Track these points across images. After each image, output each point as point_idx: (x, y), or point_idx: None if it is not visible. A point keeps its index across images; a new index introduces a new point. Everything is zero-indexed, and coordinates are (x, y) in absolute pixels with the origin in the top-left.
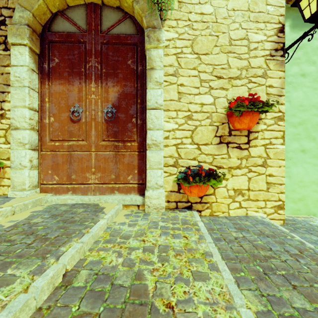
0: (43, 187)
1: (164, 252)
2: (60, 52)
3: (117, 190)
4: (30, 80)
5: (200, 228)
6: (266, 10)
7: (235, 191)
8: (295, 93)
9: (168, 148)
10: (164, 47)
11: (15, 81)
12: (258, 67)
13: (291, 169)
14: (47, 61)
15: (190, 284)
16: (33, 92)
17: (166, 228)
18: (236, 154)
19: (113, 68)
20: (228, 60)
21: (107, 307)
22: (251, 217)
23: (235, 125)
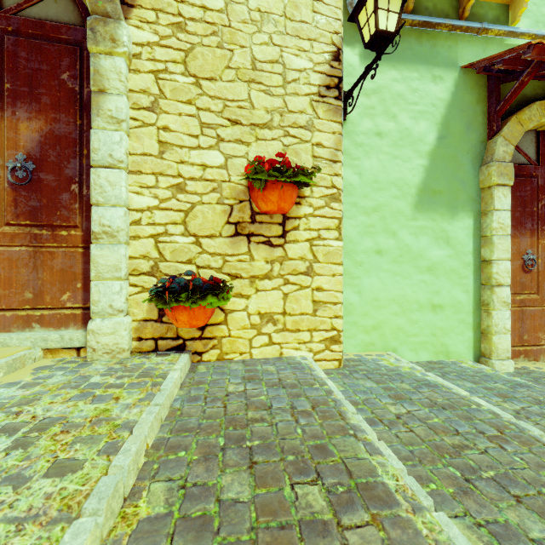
0: None
1: (39, 430)
2: None
3: (37, 322)
4: None
5: (165, 381)
6: (312, 21)
7: (262, 316)
8: (368, 162)
9: (139, 242)
10: (126, 55)
11: None
12: (299, 111)
13: (362, 281)
14: None
15: (22, 487)
16: None
17: (96, 387)
18: (263, 254)
19: (29, 84)
20: (251, 94)
21: None
22: (285, 358)
23: (259, 205)
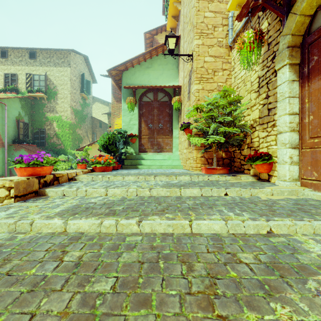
0: (303, 182)
1: None
2: (319, 48)
3: None
4: (289, 91)
5: None
6: None
7: None
8: None
9: None
10: None
11: (279, 97)
12: None
13: None
14: (307, 64)
15: None
16: (292, 100)
17: None
18: None
19: None
20: None
21: (273, 255)
22: None
23: None
